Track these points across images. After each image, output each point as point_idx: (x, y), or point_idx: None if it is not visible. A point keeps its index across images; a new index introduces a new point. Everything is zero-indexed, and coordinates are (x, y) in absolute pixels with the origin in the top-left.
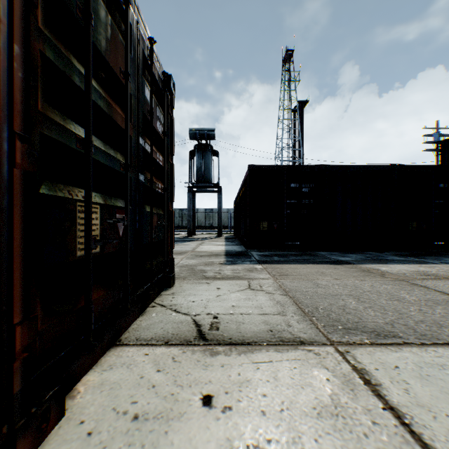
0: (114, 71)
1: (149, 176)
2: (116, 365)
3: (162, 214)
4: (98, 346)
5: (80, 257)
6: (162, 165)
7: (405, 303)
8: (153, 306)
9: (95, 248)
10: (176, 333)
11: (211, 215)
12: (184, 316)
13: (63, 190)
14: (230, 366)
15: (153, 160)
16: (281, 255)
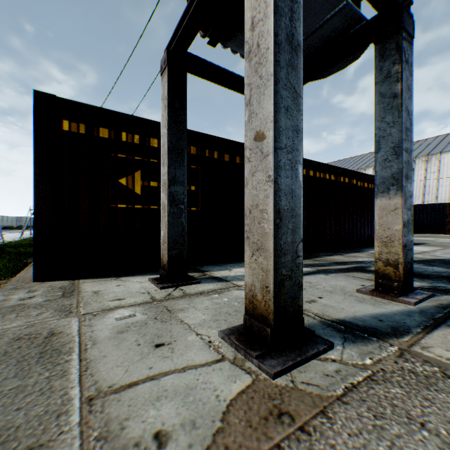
0: None
1: None
2: None
3: None
4: None
5: None
6: None
7: None
8: None
9: None
10: None
11: None
12: None
13: None
14: None
15: None
16: None
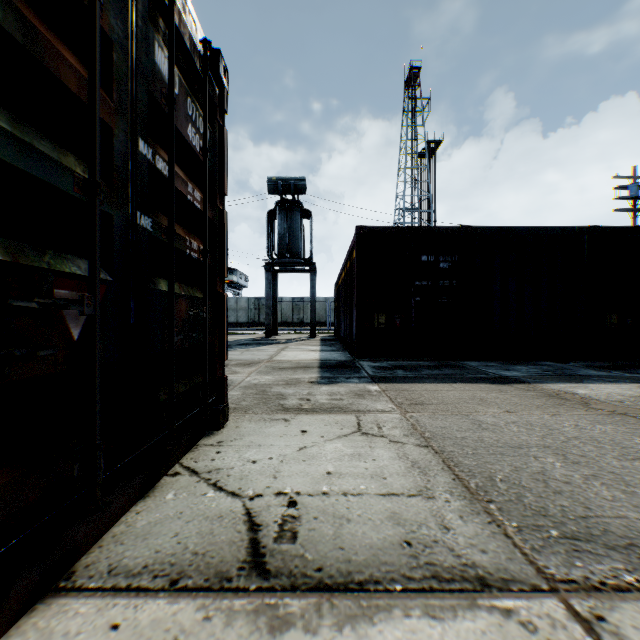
0: None
1: (166, 223)
2: None
3: (201, 298)
4: None
5: None
6: (201, 210)
7: None
8: (176, 472)
9: None
10: (202, 551)
11: (301, 307)
12: (229, 500)
13: None
14: None
15: (178, 195)
16: (408, 368)
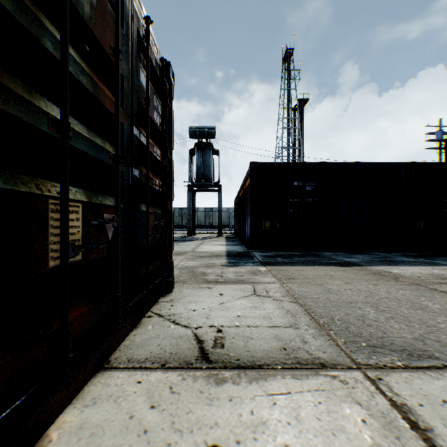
0: (101, 45)
1: (144, 171)
2: (101, 397)
3: (160, 213)
4: (80, 373)
5: (53, 267)
6: (160, 160)
7: (429, 312)
8: (150, 316)
9: (75, 255)
10: (174, 352)
11: (211, 214)
12: (183, 329)
13: (28, 183)
14: (240, 400)
15: (149, 154)
16: (285, 256)
